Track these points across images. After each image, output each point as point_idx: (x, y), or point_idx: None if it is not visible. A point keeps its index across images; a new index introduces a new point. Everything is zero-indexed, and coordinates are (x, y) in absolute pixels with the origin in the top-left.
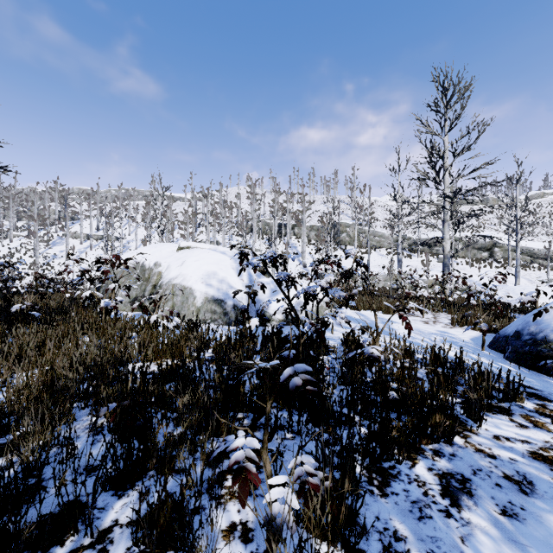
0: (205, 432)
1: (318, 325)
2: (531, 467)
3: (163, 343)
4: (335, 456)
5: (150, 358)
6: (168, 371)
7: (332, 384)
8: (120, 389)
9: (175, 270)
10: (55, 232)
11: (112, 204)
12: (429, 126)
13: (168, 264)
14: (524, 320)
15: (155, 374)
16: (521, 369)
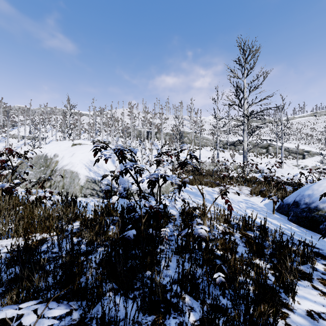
0: None
1: (156, 207)
2: None
3: (34, 220)
4: None
5: (19, 234)
6: (10, 258)
7: (168, 257)
8: None
9: (67, 159)
10: (0, 134)
11: (39, 116)
12: (235, 73)
13: (63, 155)
14: (298, 193)
15: None
16: (302, 229)
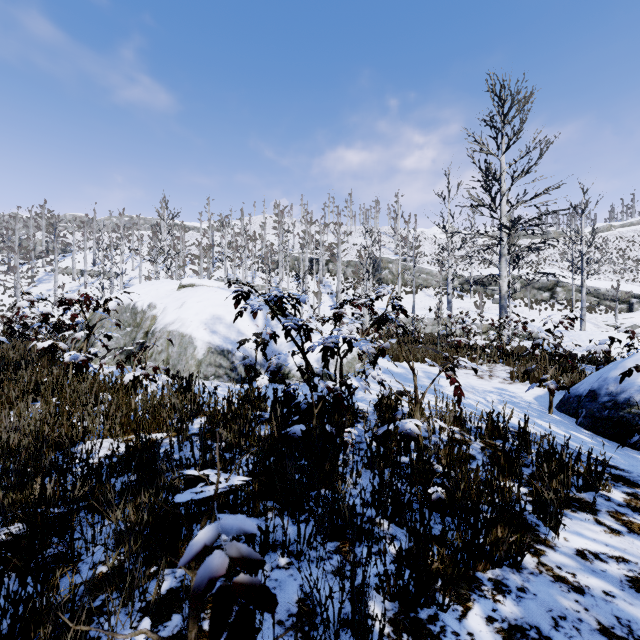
0: (155, 561)
1: (337, 390)
2: (637, 607)
3: (136, 412)
4: (348, 599)
5: (116, 432)
6: (122, 459)
7: (356, 470)
8: (4, 506)
9: (173, 313)
10: (42, 267)
11: (111, 234)
12: (483, 144)
13: (164, 306)
14: (599, 375)
15: (102, 464)
16: (599, 439)
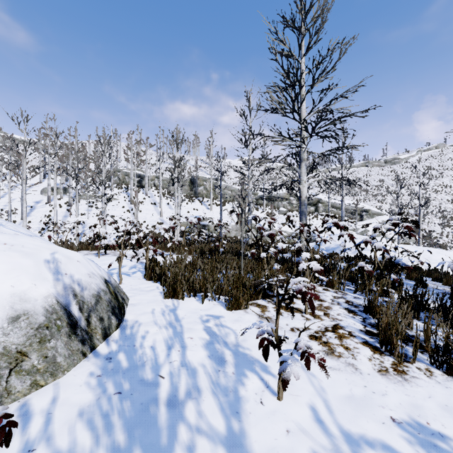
0: None
1: None
2: None
3: None
4: None
5: None
6: None
7: None
8: None
9: None
10: None
11: None
12: (285, 42)
13: None
14: None
15: None
16: None
